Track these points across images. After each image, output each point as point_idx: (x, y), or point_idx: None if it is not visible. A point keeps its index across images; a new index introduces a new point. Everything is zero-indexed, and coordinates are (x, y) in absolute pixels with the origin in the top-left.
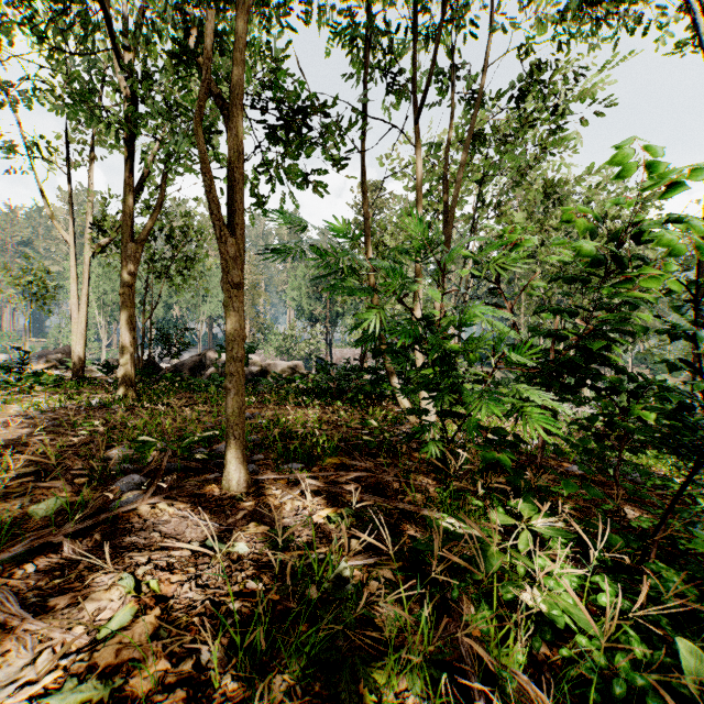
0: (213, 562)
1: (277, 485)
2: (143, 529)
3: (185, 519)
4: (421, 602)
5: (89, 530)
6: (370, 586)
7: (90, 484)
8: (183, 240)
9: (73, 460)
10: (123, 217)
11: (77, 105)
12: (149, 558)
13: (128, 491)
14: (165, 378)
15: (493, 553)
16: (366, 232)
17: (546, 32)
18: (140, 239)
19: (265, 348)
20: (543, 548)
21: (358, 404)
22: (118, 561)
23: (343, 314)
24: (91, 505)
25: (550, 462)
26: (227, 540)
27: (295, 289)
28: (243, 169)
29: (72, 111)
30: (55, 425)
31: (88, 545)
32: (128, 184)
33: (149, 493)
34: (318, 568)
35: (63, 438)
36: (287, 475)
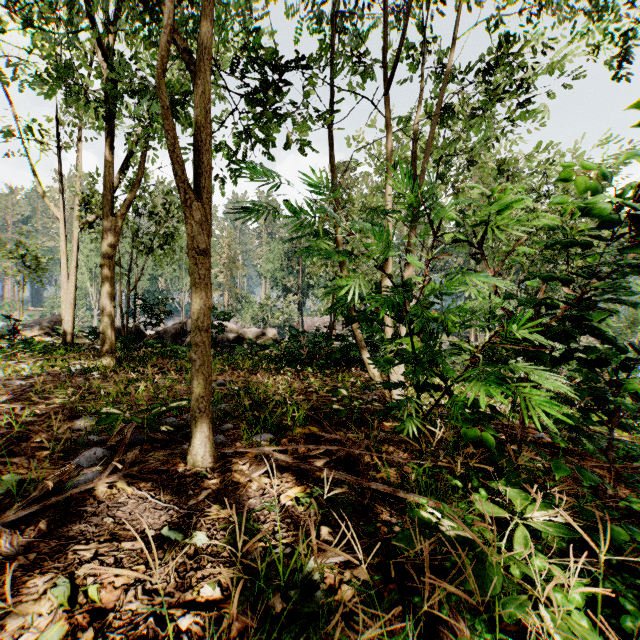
0: (167, 558)
1: (245, 459)
2: (96, 514)
3: (143, 501)
4: (404, 616)
5: (37, 516)
6: (343, 593)
7: (52, 458)
8: (165, 216)
9: (37, 431)
10: (104, 192)
11: (55, 80)
12: (95, 552)
13: (88, 466)
14: (147, 345)
15: (491, 564)
16: (336, 203)
17: (515, 2)
18: (120, 213)
19: (242, 316)
20: (532, 537)
21: (327, 370)
22: (60, 557)
23: (314, 285)
24: (41, 487)
25: (516, 429)
26: (185, 528)
27: (269, 263)
28: (209, 132)
29: (50, 87)
30: (33, 391)
31: (31, 534)
32: (108, 160)
33: (107, 471)
34: (283, 569)
35: (33, 407)
36: (255, 449)
